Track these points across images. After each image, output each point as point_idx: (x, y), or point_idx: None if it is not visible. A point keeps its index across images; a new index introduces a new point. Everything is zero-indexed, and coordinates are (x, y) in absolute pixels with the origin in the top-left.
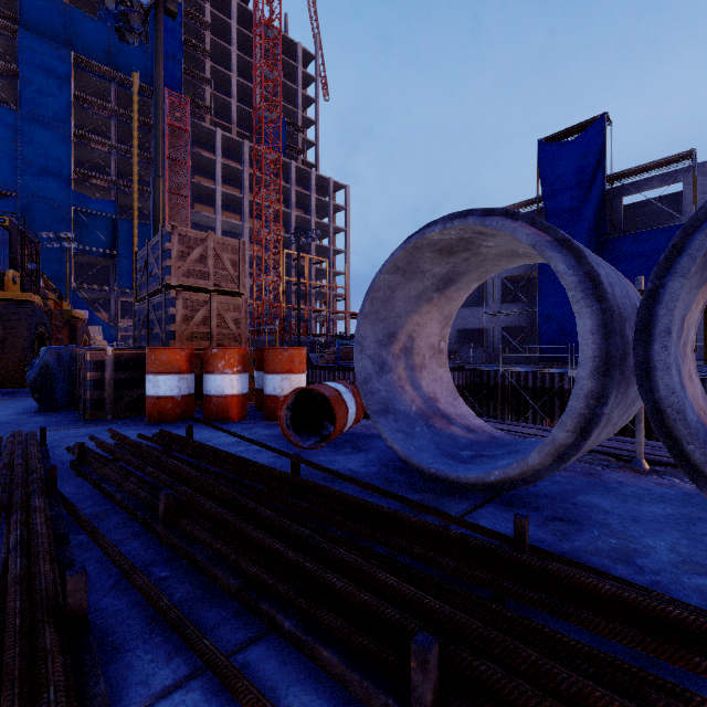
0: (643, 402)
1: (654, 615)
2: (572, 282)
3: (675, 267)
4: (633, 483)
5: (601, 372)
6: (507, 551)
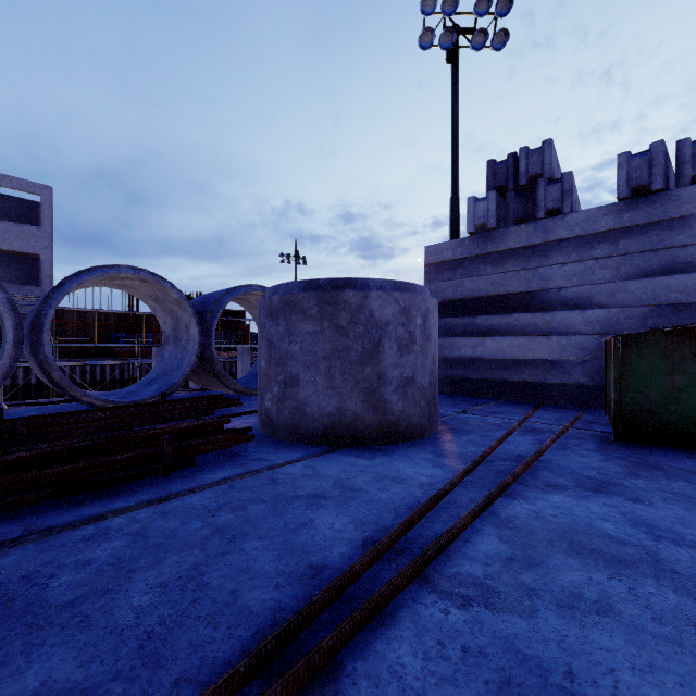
0: (36, 359)
1: (62, 416)
2: (3, 302)
3: (51, 305)
4: (8, 411)
5: (16, 347)
6: (2, 419)
